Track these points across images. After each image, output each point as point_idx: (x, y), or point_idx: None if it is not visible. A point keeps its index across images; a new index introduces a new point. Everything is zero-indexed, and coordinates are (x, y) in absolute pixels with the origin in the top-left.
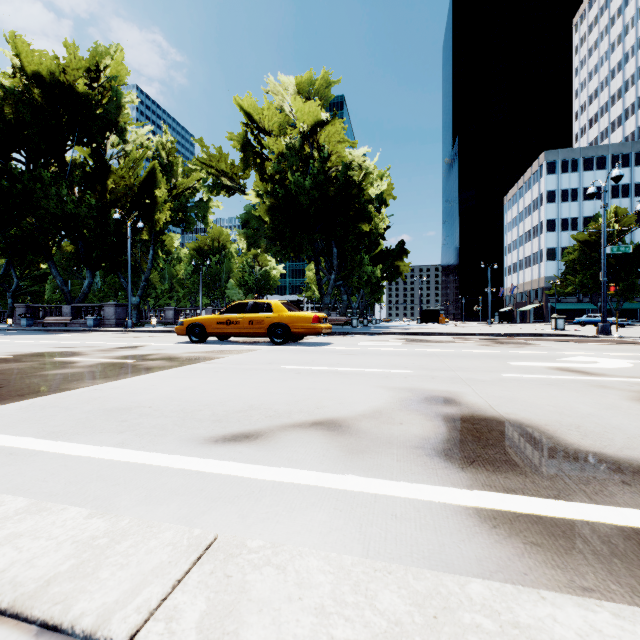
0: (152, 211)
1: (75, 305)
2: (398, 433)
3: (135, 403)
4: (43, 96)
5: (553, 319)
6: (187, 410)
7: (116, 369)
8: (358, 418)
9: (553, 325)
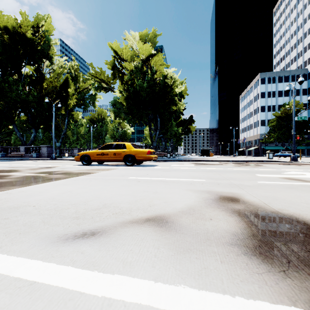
0: (66, 99)
1: (26, 146)
2: (211, 228)
3: (25, 203)
4: (9, 39)
5: (267, 153)
6: (58, 208)
7: (31, 179)
8: (179, 214)
9: (267, 156)
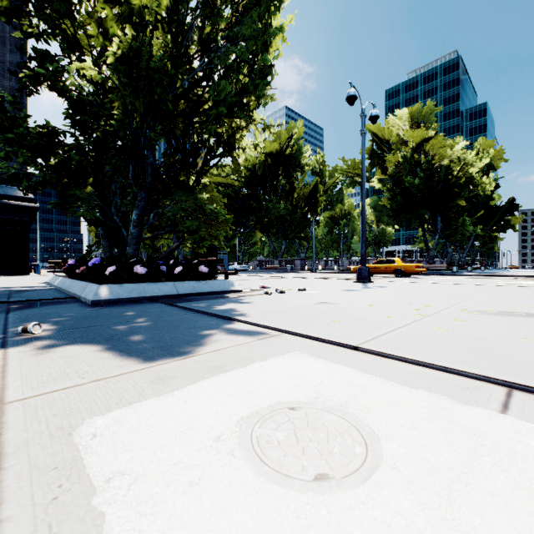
0: (316, 205)
1: (280, 259)
2: None
3: None
4: (272, 160)
5: None
6: None
7: None
8: None
9: None
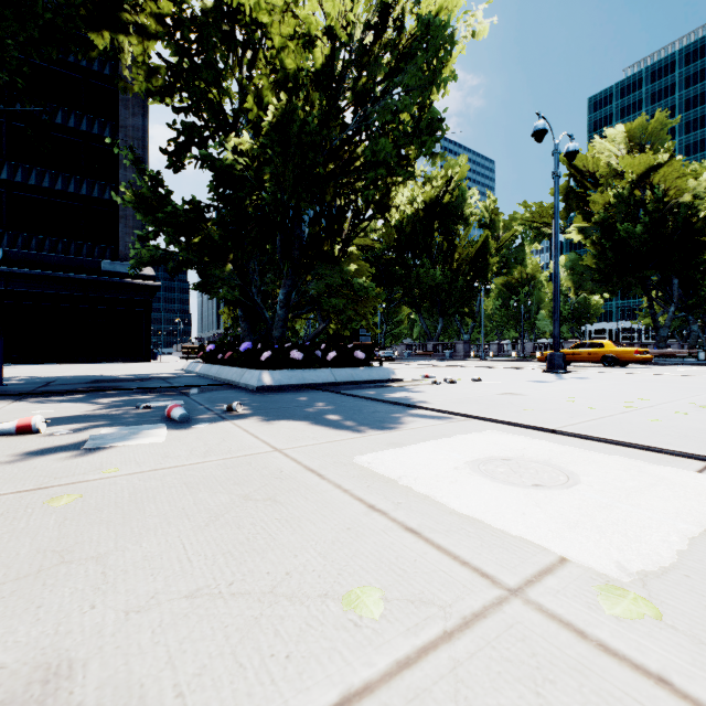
0: (486, 269)
1: (435, 343)
2: None
3: None
4: (424, 212)
5: None
6: None
7: None
8: None
9: None
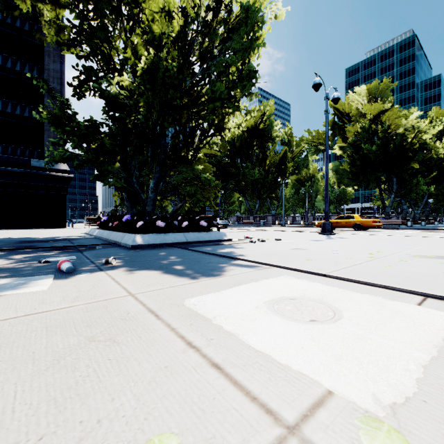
0: (285, 170)
1: (254, 215)
2: None
3: None
4: (248, 134)
5: None
6: None
7: None
8: None
9: None
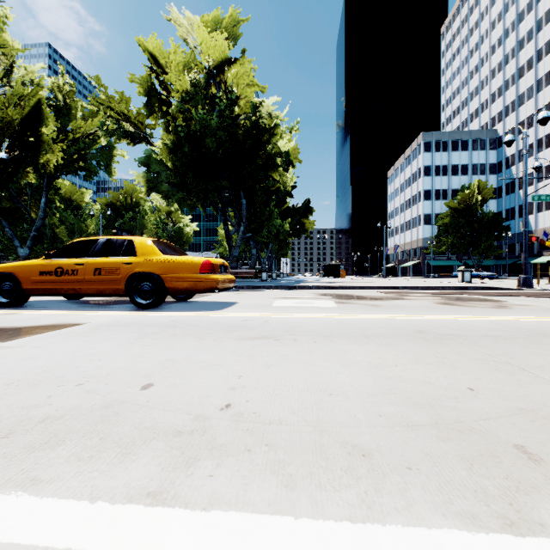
0: (36, 150)
1: None
2: None
3: None
4: None
5: (460, 272)
6: None
7: None
8: None
9: (460, 278)
